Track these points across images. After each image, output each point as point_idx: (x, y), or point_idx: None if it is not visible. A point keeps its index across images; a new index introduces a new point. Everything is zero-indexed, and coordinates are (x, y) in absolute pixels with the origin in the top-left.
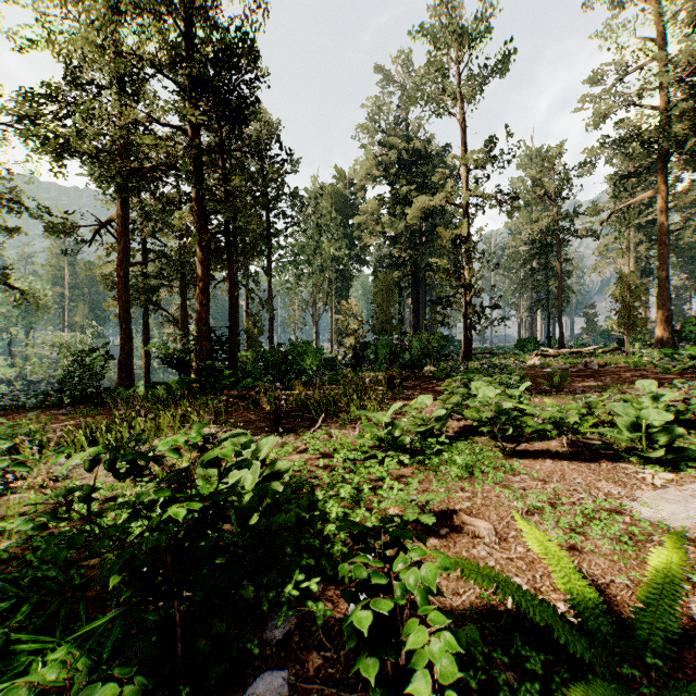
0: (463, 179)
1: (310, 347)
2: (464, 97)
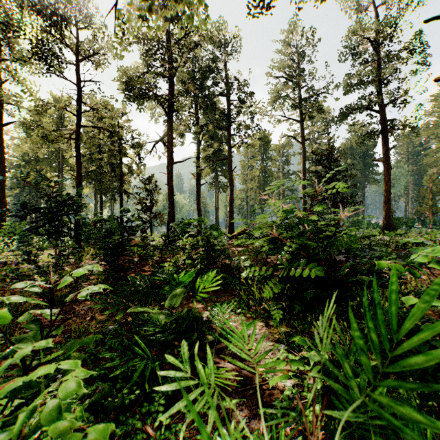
0: None
1: (364, 222)
2: None
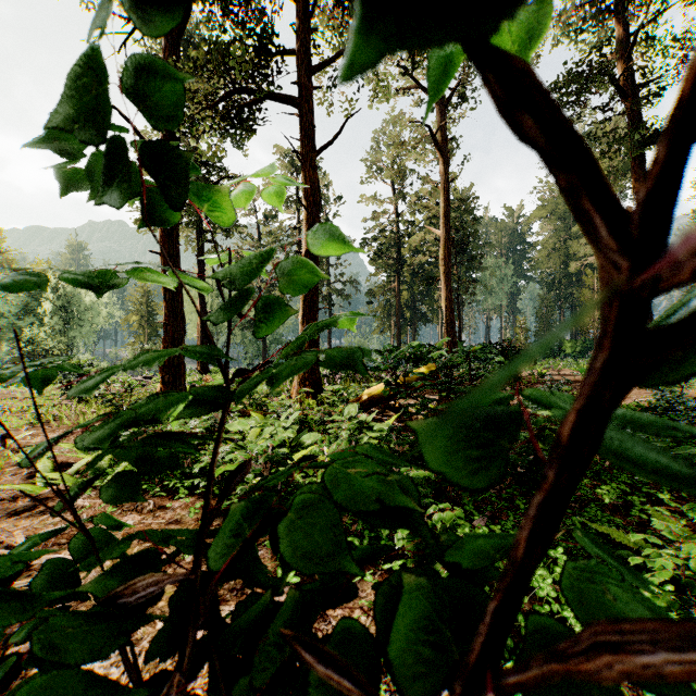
0: None
1: (493, 348)
2: None
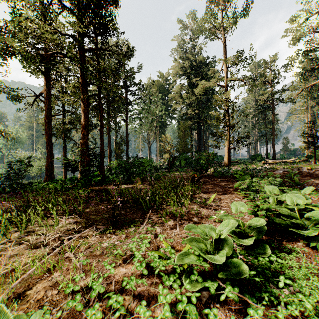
0: (225, 72)
1: (145, 159)
2: (226, 28)
